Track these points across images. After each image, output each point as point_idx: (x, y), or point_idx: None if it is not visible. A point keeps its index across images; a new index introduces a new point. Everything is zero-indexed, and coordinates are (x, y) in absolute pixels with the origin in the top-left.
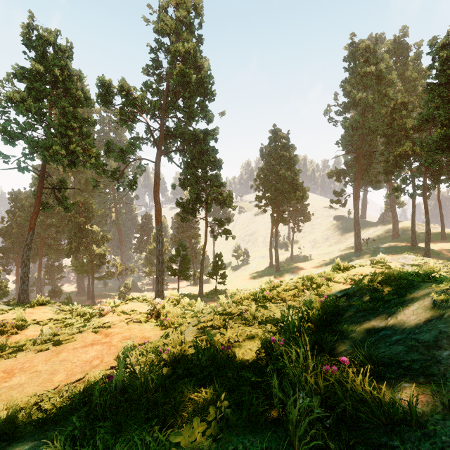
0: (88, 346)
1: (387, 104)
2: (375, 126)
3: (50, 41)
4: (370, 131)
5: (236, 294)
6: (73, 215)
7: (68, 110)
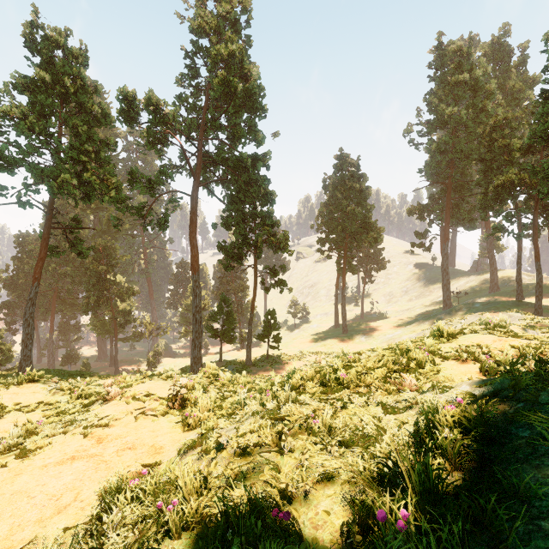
0: (66, 463)
1: (484, 121)
2: (469, 150)
3: (60, 42)
4: (462, 155)
5: (295, 374)
6: (92, 262)
7: (81, 129)
